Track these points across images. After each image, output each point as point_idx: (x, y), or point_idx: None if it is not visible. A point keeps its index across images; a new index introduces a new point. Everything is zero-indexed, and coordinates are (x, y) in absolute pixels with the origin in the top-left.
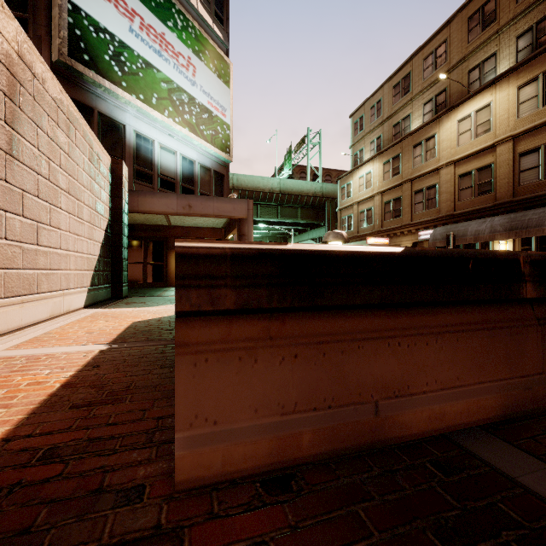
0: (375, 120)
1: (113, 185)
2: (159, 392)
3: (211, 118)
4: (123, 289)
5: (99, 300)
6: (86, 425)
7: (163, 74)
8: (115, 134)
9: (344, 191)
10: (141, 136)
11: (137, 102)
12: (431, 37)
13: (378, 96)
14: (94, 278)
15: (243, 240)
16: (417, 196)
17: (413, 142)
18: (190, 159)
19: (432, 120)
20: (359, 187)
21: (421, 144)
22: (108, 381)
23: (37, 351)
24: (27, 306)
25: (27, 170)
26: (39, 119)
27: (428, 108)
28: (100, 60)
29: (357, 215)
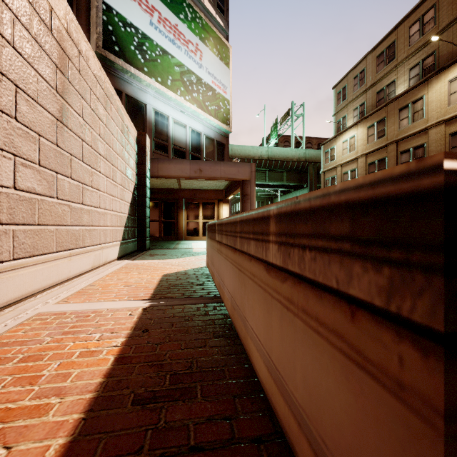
0: (358, 89)
1: (138, 154)
2: (232, 382)
3: (214, 95)
4: (146, 243)
5: (128, 252)
6: (161, 446)
7: (176, 59)
8: (138, 112)
9: (327, 155)
10: (158, 113)
11: (156, 84)
12: (417, 5)
13: (361, 67)
14: (124, 233)
15: (246, 199)
16: (403, 156)
17: (399, 106)
18: (197, 132)
19: (419, 83)
20: (343, 150)
21: (407, 107)
22: (165, 356)
23: (85, 306)
24: (74, 259)
25: (74, 136)
26: (83, 91)
27: (414, 73)
28: (127, 50)
29: (341, 176)
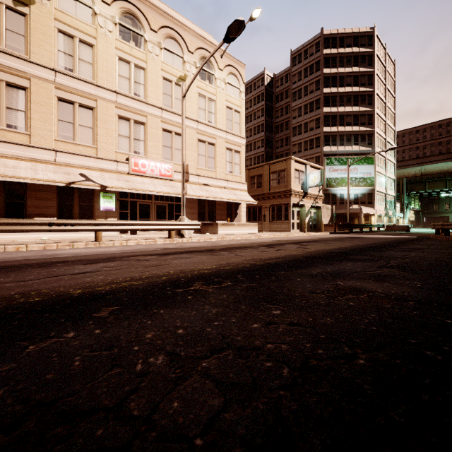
0: None
1: (331, 210)
2: None
3: (364, 179)
4: None
5: None
6: None
7: (346, 177)
8: (335, 196)
9: None
10: (341, 194)
11: (339, 188)
12: None
13: None
14: None
15: (359, 217)
16: None
17: None
18: (357, 193)
19: None
20: None
21: None
22: None
23: None
24: None
25: None
26: None
27: None
28: (331, 184)
29: None
